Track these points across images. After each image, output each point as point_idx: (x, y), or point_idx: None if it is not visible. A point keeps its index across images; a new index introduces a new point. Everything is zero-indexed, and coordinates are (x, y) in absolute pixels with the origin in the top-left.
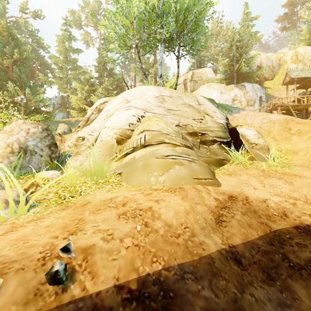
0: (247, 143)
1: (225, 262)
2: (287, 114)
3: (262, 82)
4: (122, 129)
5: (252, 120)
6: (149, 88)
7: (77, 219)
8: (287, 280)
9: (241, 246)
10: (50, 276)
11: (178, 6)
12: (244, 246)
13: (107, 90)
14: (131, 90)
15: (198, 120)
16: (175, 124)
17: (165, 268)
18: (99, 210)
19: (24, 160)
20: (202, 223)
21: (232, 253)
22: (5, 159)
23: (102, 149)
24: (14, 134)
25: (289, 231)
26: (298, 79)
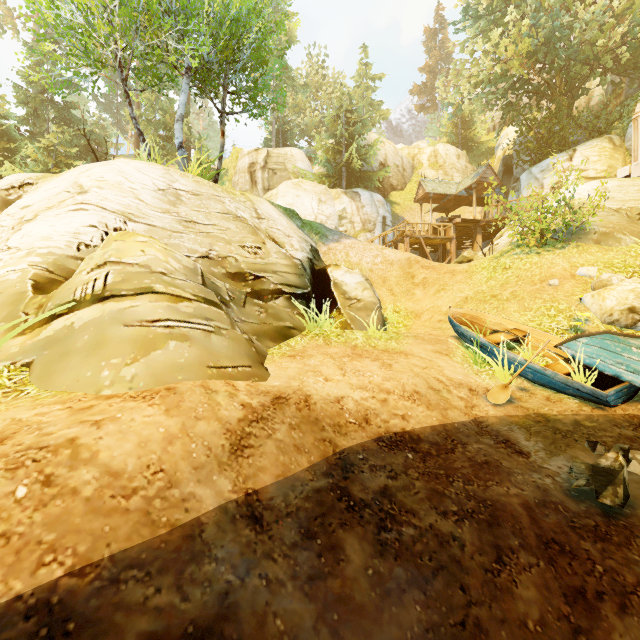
0: (342, 298)
1: (228, 526)
2: (421, 251)
3: (388, 193)
4: (56, 257)
5: (360, 257)
6: (145, 167)
7: None
8: (336, 532)
9: (271, 489)
10: None
11: (218, 5)
12: (276, 488)
13: (54, 156)
14: (97, 165)
15: (251, 249)
16: (200, 253)
17: (75, 572)
18: None
19: None
20: (201, 456)
21: (249, 506)
22: None
23: None
24: None
25: (366, 447)
26: (436, 196)
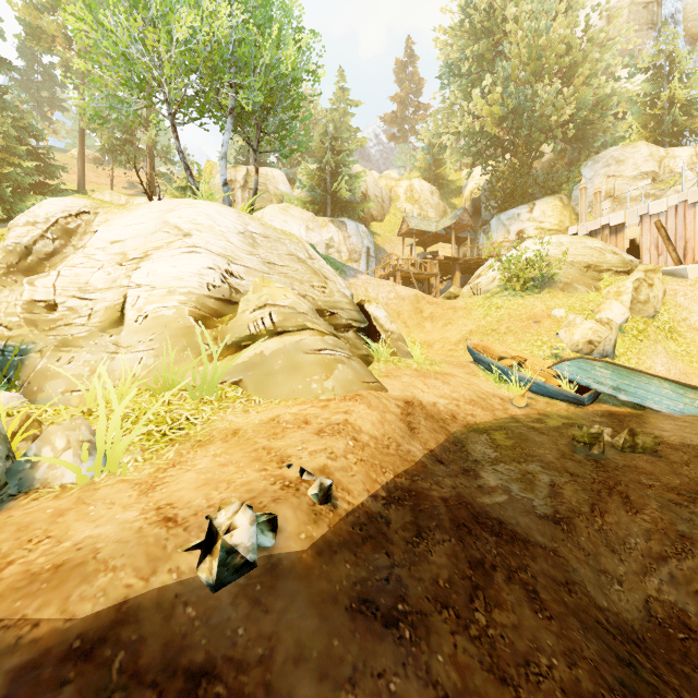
0: (382, 330)
1: (434, 464)
2: (405, 283)
3: (369, 223)
4: (197, 296)
5: (377, 292)
6: (223, 210)
7: (258, 449)
8: (476, 470)
9: (438, 449)
10: (323, 493)
11: (269, 59)
12: (439, 449)
13: None
14: (183, 206)
15: (319, 288)
16: None
17: (396, 476)
18: (278, 434)
19: None
20: (400, 432)
21: (434, 457)
22: None
23: (159, 337)
24: None
25: (463, 432)
26: (417, 232)
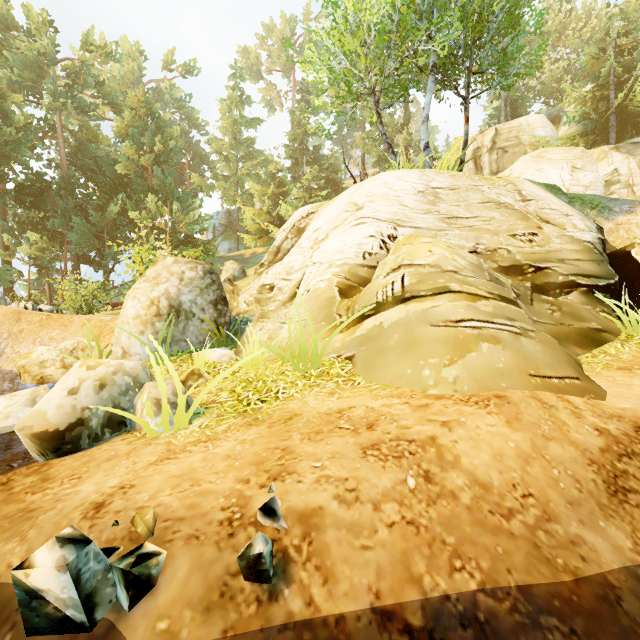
0: None
1: None
2: None
3: None
4: (350, 266)
5: None
6: (404, 174)
7: (278, 448)
8: None
9: None
10: (246, 563)
11: None
12: None
13: (309, 191)
14: (365, 183)
15: (524, 236)
16: (467, 248)
17: (487, 591)
18: (319, 434)
19: (176, 329)
20: (570, 489)
21: None
22: (148, 327)
23: (310, 308)
24: (161, 283)
25: None
26: None
